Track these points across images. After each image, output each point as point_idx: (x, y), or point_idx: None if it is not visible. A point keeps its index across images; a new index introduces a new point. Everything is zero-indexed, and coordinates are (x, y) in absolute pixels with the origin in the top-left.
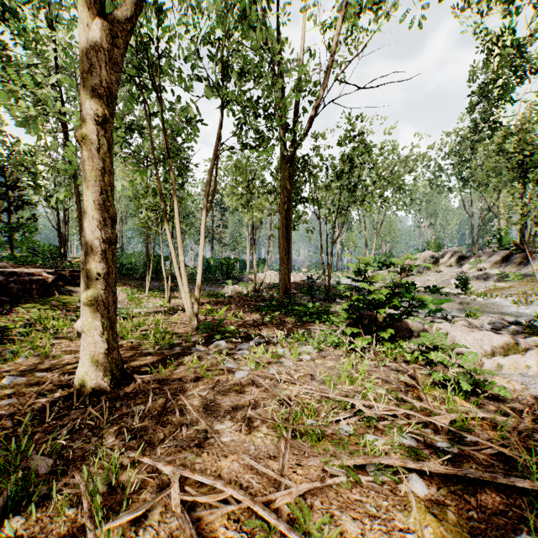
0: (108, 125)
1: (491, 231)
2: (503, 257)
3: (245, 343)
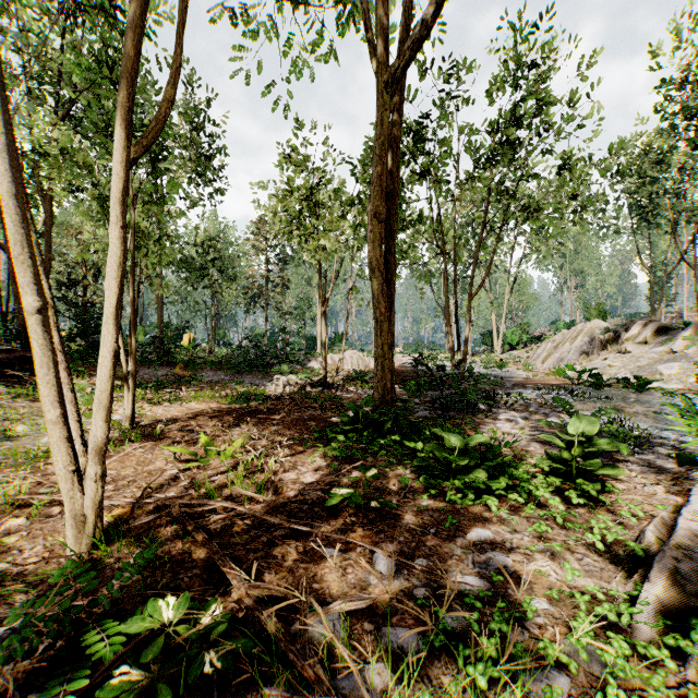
0: None
1: (667, 294)
2: None
3: None
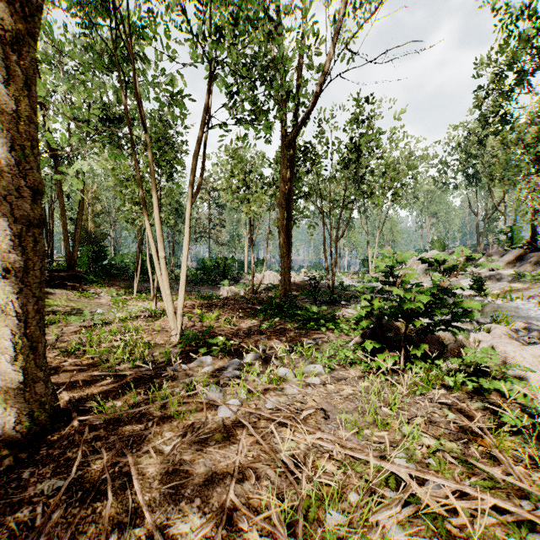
0: (23, 48)
1: (495, 231)
2: (517, 256)
3: (236, 359)
